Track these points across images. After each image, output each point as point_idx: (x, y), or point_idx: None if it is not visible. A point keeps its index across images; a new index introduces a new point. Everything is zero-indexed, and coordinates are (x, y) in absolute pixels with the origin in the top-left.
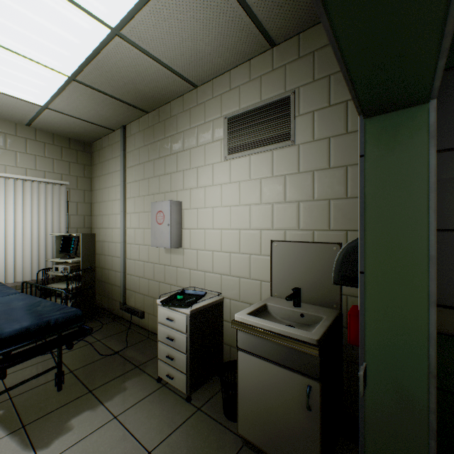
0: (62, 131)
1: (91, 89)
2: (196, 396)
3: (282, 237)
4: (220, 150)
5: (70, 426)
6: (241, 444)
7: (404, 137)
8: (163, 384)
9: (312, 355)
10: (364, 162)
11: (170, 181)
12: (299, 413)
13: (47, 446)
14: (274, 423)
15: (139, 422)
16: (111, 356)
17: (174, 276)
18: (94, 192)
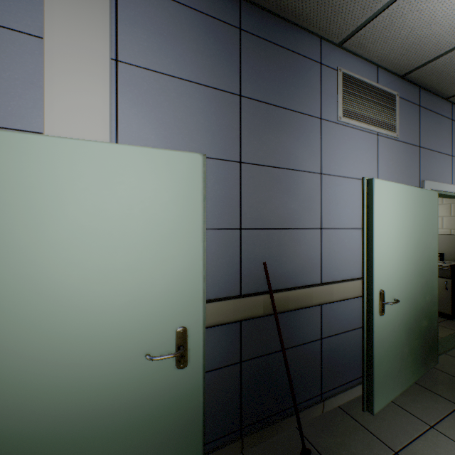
0: None
1: None
2: None
3: None
4: None
5: None
6: None
7: None
8: None
9: (447, 271)
10: None
11: None
12: (441, 291)
13: None
14: None
15: None
16: None
17: None
18: None
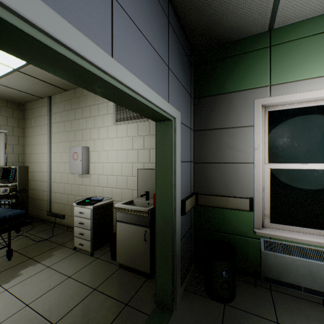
0: (2, 96)
1: (29, 76)
2: (96, 253)
3: (142, 167)
4: (111, 119)
5: (20, 273)
6: (118, 268)
7: (166, 131)
8: (77, 251)
9: (147, 217)
10: (156, 138)
11: (82, 134)
12: (142, 244)
13: (8, 282)
14: (132, 252)
15: (63, 267)
16: (42, 241)
17: (85, 191)
18: (26, 138)
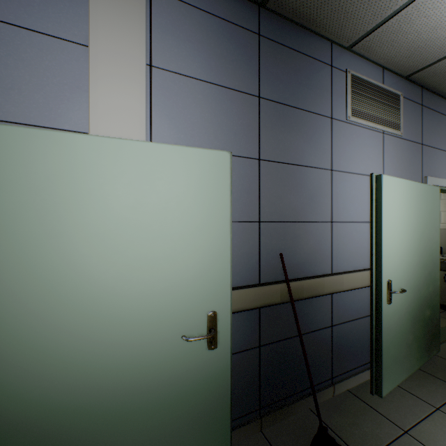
0: None
1: None
2: None
3: None
4: None
5: None
6: None
7: None
8: None
9: (445, 264)
10: None
11: None
12: (440, 284)
13: None
14: None
15: None
16: None
17: None
18: None
